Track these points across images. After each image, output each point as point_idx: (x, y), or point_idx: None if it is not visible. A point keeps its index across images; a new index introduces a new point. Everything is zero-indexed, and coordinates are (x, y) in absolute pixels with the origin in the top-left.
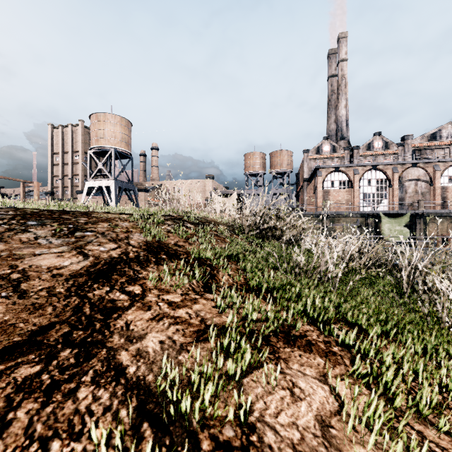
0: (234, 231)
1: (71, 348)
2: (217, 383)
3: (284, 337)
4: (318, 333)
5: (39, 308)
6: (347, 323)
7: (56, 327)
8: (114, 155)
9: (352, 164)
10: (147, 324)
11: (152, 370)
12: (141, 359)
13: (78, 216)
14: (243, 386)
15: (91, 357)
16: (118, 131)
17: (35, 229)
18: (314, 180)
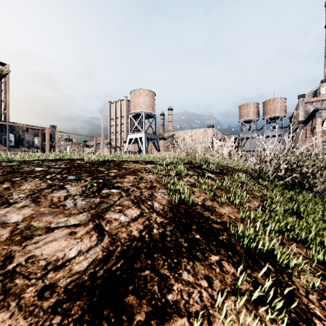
0: (255, 179)
1: None
2: None
3: None
4: None
5: None
6: None
7: None
8: (144, 116)
9: None
10: None
11: None
12: None
13: (111, 168)
14: None
15: None
16: (146, 100)
17: (70, 185)
18: (311, 121)
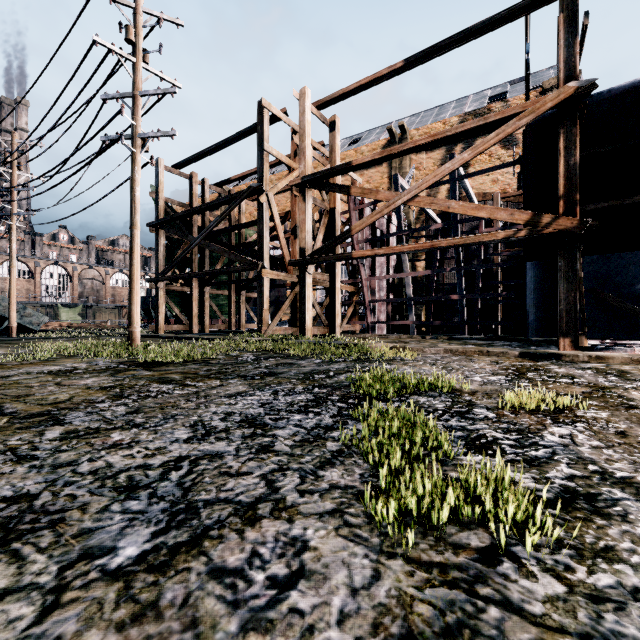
0: None
1: None
2: None
3: None
4: None
5: None
6: None
7: None
8: None
9: (34, 257)
10: None
11: None
12: None
13: None
14: None
15: None
16: None
17: None
18: None
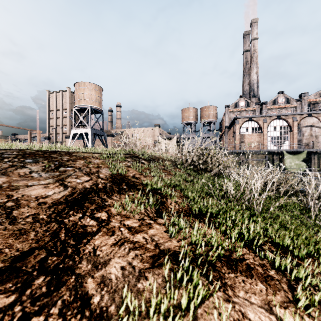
0: (177, 165)
1: (45, 275)
2: (174, 316)
3: (226, 261)
4: (253, 256)
5: (24, 233)
6: (274, 244)
7: (35, 252)
8: (91, 111)
9: (262, 115)
10: (111, 249)
11: (114, 300)
12: (105, 287)
13: (63, 155)
14: (197, 319)
15: (61, 285)
16: (93, 94)
17: (30, 165)
18: (233, 127)
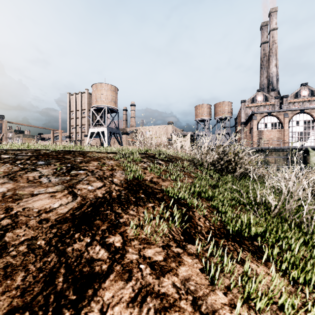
0: (196, 166)
1: None
2: None
3: None
4: None
5: (9, 274)
6: None
7: None
8: (107, 110)
9: (282, 110)
10: (128, 313)
11: None
12: None
13: (76, 156)
14: None
15: None
16: (109, 94)
17: (42, 168)
18: (250, 123)
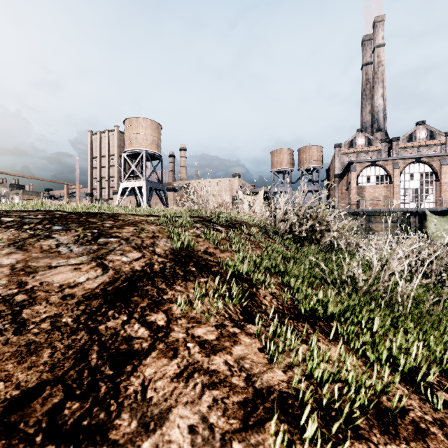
0: (268, 233)
1: (55, 444)
2: None
3: (376, 416)
4: (418, 401)
5: (33, 351)
6: (444, 373)
7: (45, 392)
8: (146, 156)
9: (391, 158)
10: (172, 387)
11: None
12: None
13: (105, 219)
14: None
15: None
16: (149, 133)
17: (59, 234)
18: (347, 176)
